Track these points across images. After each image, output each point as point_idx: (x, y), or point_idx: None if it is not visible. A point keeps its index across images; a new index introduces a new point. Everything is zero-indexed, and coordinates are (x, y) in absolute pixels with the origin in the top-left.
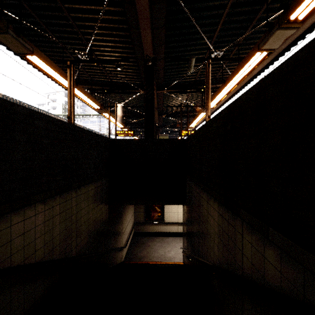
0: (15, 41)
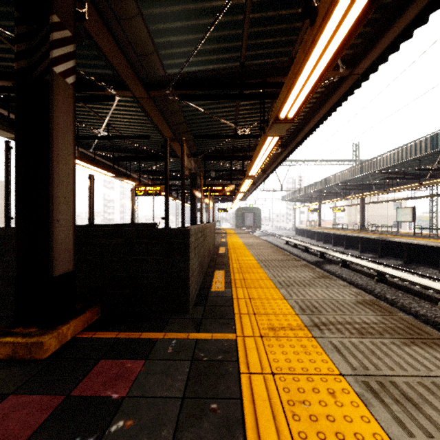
0: (271, 131)
